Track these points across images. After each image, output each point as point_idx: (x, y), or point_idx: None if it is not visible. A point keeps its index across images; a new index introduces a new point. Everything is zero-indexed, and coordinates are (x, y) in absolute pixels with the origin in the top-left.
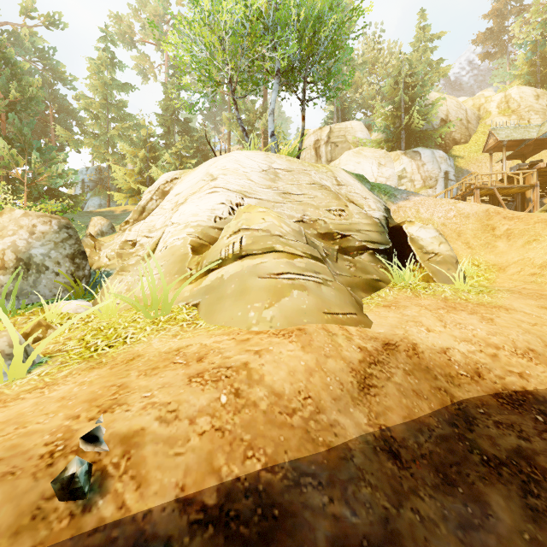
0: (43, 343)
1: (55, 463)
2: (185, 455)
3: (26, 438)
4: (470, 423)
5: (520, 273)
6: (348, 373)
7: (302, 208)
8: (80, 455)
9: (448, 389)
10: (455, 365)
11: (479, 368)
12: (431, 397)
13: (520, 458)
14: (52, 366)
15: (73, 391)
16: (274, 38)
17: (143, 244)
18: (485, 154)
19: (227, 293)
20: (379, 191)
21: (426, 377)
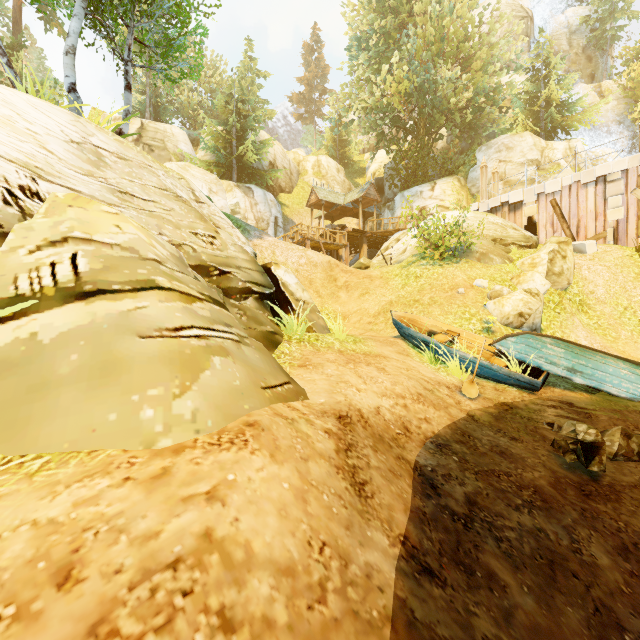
0: None
1: None
2: None
3: None
4: (434, 487)
5: (360, 322)
6: (336, 475)
7: (157, 223)
8: None
9: (402, 455)
10: (391, 425)
11: (405, 422)
12: (401, 471)
13: (473, 506)
14: None
15: None
16: None
17: None
18: (305, 208)
19: (61, 374)
20: (232, 221)
21: (386, 448)
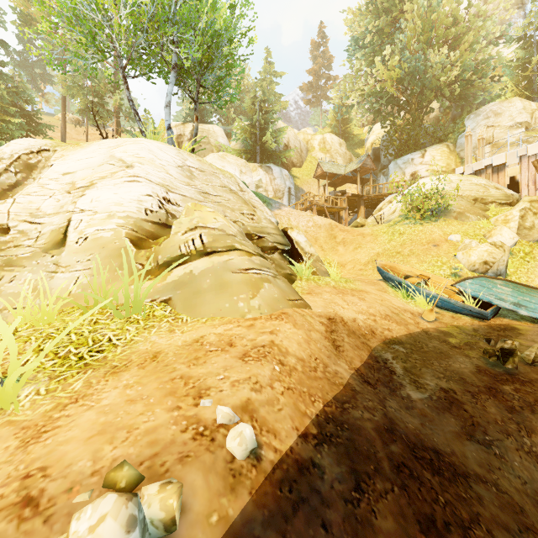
0: (43, 354)
1: (215, 438)
2: (284, 409)
3: (153, 434)
4: (383, 359)
5: (354, 269)
6: (324, 340)
7: (222, 209)
8: (226, 427)
9: (366, 342)
10: (362, 328)
11: (372, 329)
12: (363, 348)
13: (407, 372)
14: (41, 383)
15: (132, 394)
16: (178, 33)
17: (25, 232)
18: (313, 178)
19: (204, 287)
20: (260, 198)
21: (356, 337)
